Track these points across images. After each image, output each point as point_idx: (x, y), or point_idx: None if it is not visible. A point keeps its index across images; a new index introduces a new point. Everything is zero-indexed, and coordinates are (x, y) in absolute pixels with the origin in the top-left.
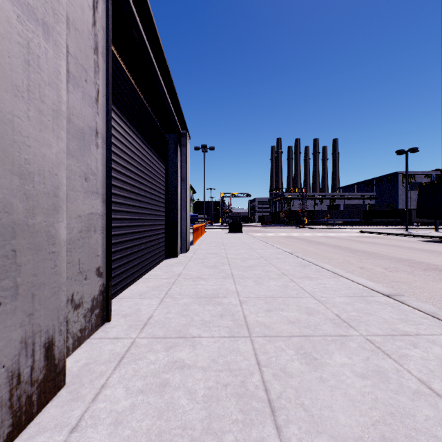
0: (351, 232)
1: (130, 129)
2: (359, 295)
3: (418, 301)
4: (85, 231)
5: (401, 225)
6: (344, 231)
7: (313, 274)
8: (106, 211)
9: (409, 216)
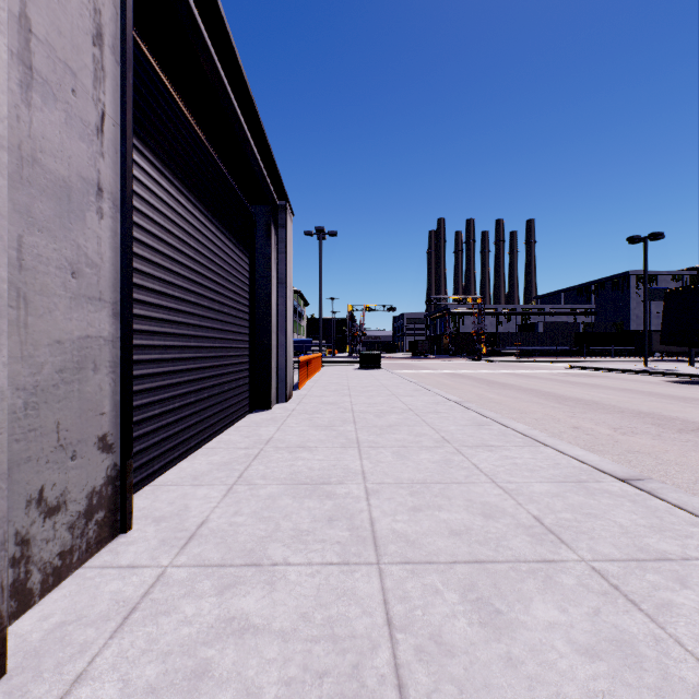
0: (555, 367)
1: (181, 193)
2: (574, 478)
3: (678, 491)
4: (72, 370)
5: (635, 356)
6: (545, 366)
7: (495, 440)
8: (122, 333)
9: (648, 342)
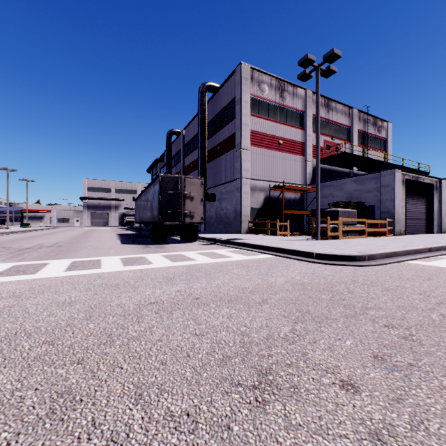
0: None
1: (410, 197)
2: None
3: None
4: (402, 220)
5: None
6: None
7: None
8: (405, 217)
9: None
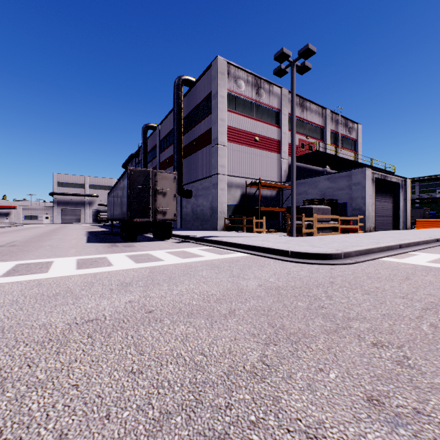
0: None
1: (379, 195)
2: None
3: None
4: (372, 217)
5: None
6: None
7: None
8: (374, 214)
9: None
